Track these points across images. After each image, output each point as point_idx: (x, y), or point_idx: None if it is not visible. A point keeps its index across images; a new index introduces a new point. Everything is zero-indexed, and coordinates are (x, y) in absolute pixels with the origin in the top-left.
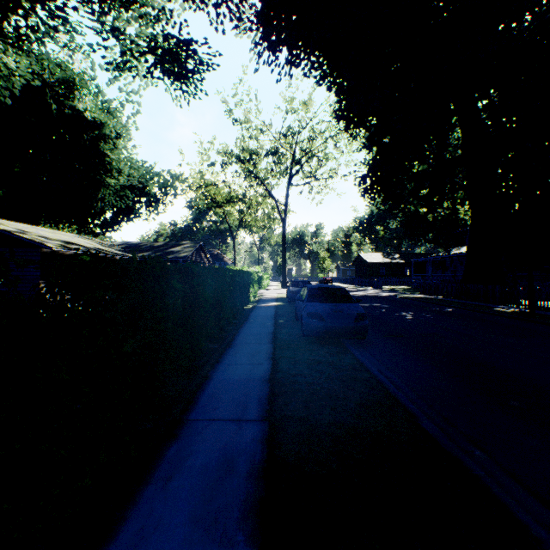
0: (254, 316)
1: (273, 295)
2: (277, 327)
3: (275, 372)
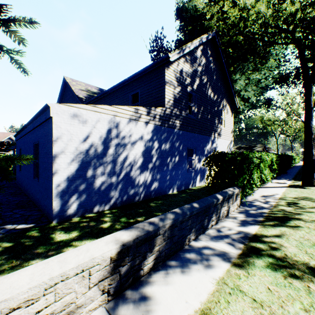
0: (293, 167)
1: (301, 165)
2: (301, 168)
3: (299, 170)
